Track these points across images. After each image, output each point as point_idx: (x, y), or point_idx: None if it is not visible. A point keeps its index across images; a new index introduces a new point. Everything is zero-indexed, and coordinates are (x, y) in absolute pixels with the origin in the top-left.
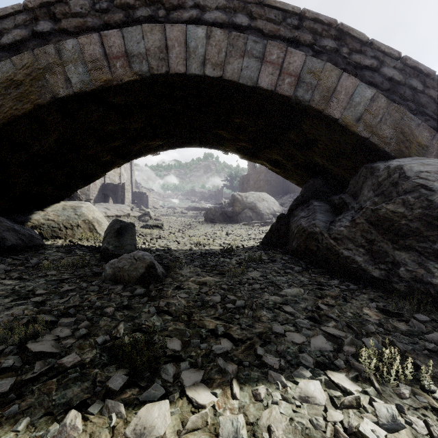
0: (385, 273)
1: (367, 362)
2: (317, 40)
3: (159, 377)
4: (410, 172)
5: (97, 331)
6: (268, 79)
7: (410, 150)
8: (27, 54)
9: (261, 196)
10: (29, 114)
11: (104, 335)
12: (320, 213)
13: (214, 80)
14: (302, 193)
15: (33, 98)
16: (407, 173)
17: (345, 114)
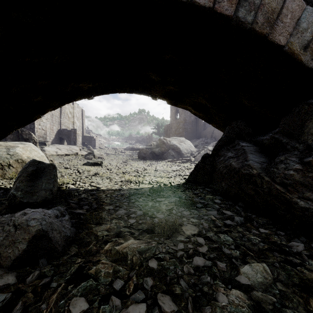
0: None
1: None
2: None
3: None
4: None
5: None
6: None
7: None
8: None
9: (181, 139)
10: None
11: None
12: (251, 154)
13: None
14: (226, 134)
15: None
16: None
17: (292, 40)
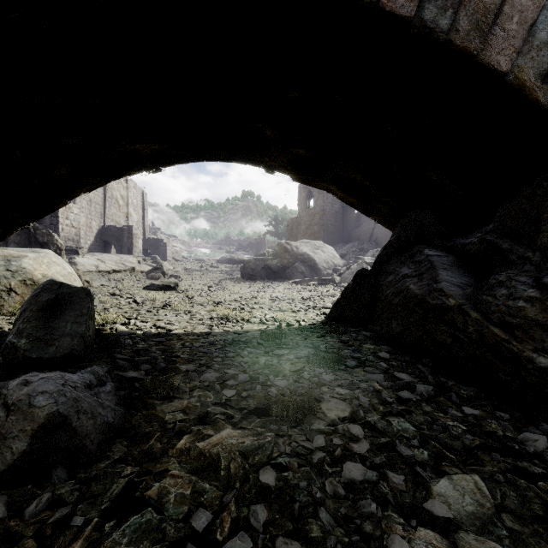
0: None
1: None
2: None
3: None
4: None
5: None
6: None
7: None
8: None
9: (317, 244)
10: None
11: None
12: (444, 270)
13: None
14: (398, 235)
15: None
16: None
17: (521, 63)
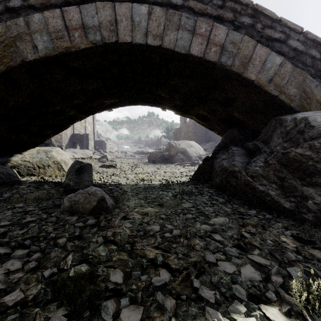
0: (295, 205)
1: (298, 296)
2: (237, 17)
3: (98, 316)
4: (315, 122)
5: (47, 263)
6: (198, 47)
7: (311, 105)
8: (0, 25)
9: (190, 143)
10: (2, 74)
11: (52, 266)
12: (238, 156)
13: (154, 48)
14: (223, 140)
15: (6, 61)
16: (312, 123)
17: (260, 77)
